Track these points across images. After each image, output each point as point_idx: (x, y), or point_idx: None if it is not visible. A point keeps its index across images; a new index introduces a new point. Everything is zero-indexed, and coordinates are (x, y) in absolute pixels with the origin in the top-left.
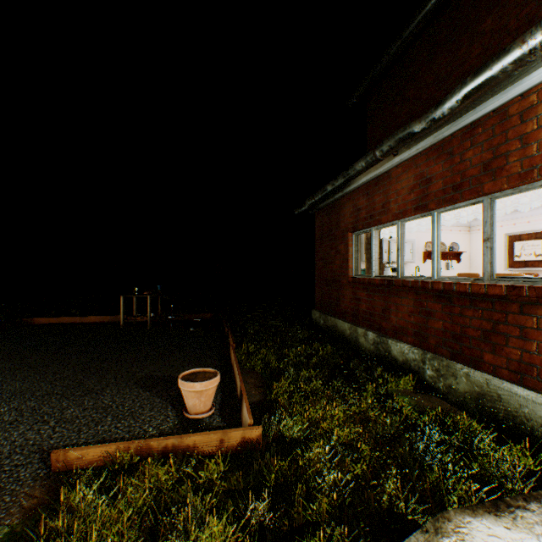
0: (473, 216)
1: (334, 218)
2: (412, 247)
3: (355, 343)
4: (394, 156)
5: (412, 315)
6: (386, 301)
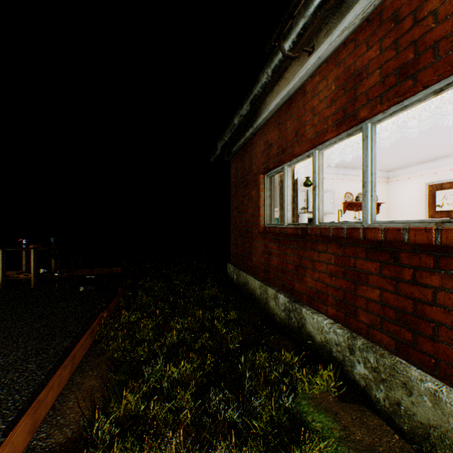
0: (393, 165)
1: (246, 162)
2: (331, 197)
3: (265, 306)
4: (309, 55)
5: (333, 276)
6: (300, 255)
